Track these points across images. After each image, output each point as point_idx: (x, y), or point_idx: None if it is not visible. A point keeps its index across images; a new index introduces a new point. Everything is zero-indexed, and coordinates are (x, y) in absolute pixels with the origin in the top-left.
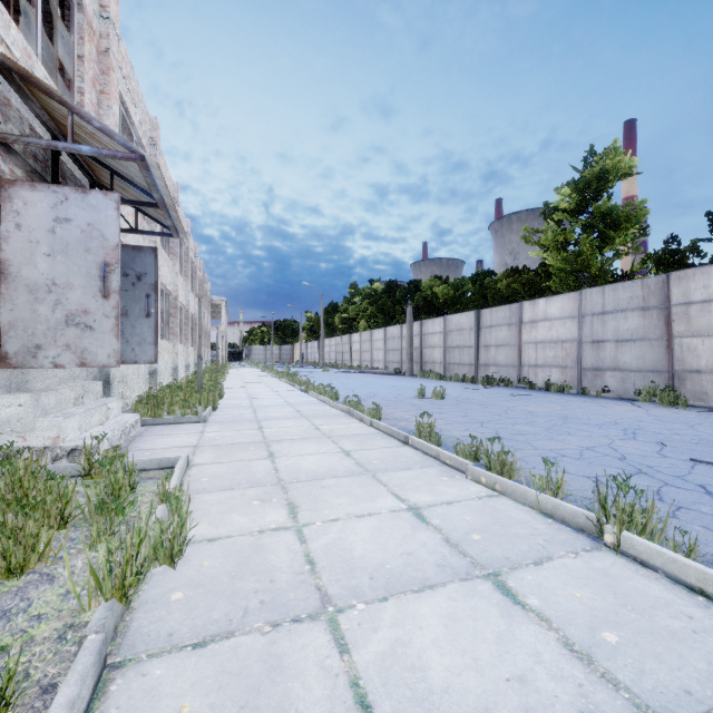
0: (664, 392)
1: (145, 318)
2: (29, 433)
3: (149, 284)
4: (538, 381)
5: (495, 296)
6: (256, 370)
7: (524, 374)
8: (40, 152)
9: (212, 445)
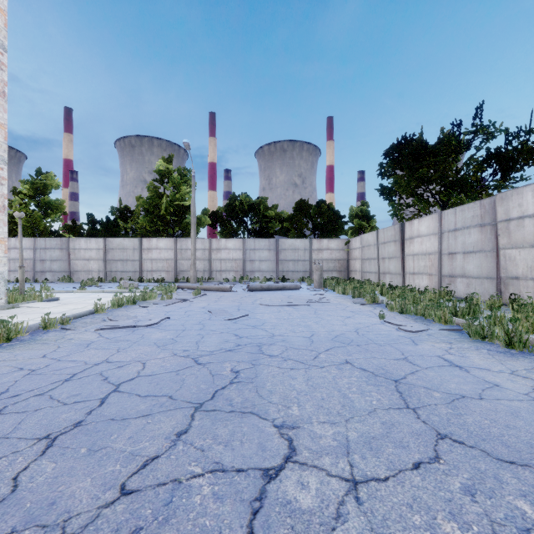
0: (67, 278)
1: None
2: None
3: None
4: (11, 279)
5: None
6: None
7: None
8: None
9: None
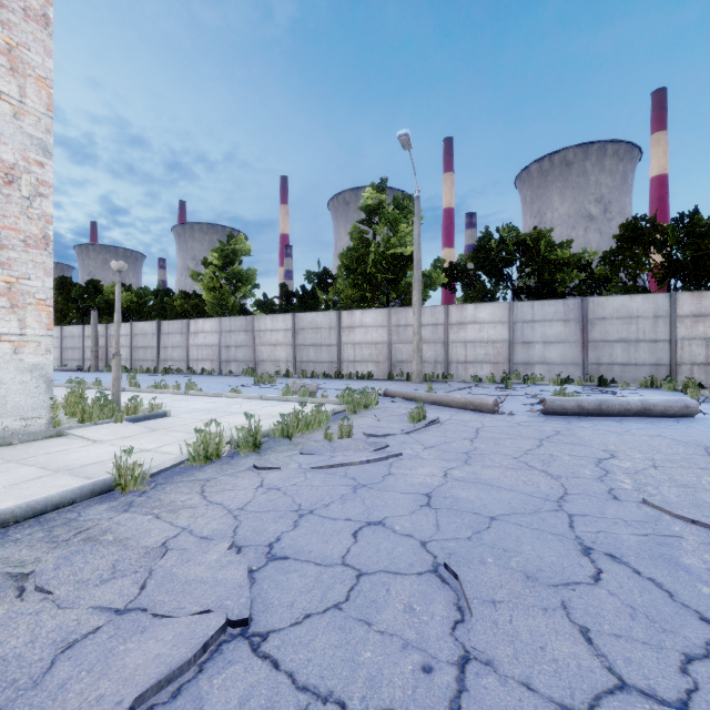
0: (250, 370)
1: None
2: None
3: None
4: (199, 369)
5: (173, 310)
6: None
7: (191, 366)
8: None
9: None
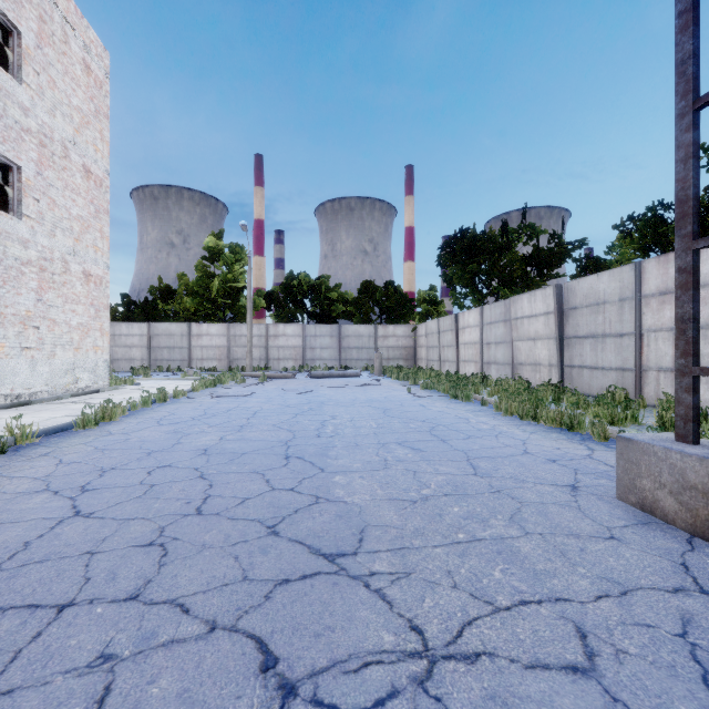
0: None
1: None
2: None
3: None
4: None
5: None
6: None
7: None
8: None
9: None
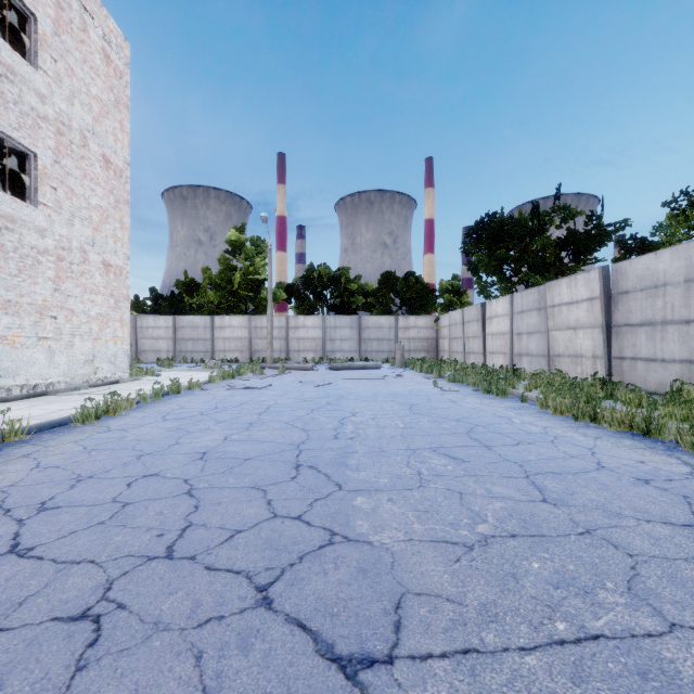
0: (135, 359)
1: None
2: None
3: None
4: None
5: None
6: None
7: None
8: None
9: None
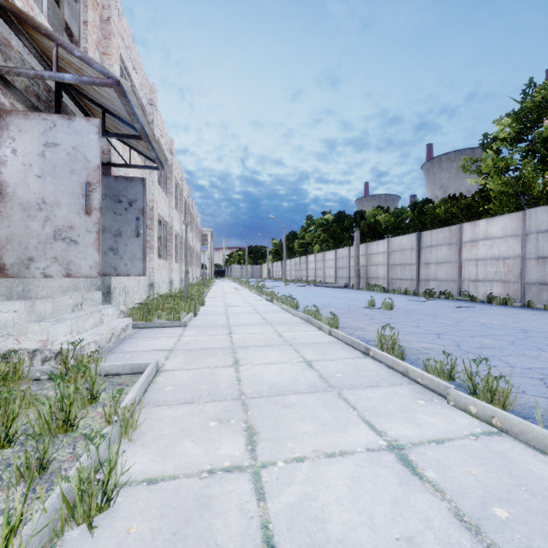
0: None
1: (135, 237)
2: (23, 337)
3: (139, 209)
4: (479, 294)
5: (433, 221)
6: (234, 284)
7: (464, 288)
8: (43, 93)
9: (185, 349)
